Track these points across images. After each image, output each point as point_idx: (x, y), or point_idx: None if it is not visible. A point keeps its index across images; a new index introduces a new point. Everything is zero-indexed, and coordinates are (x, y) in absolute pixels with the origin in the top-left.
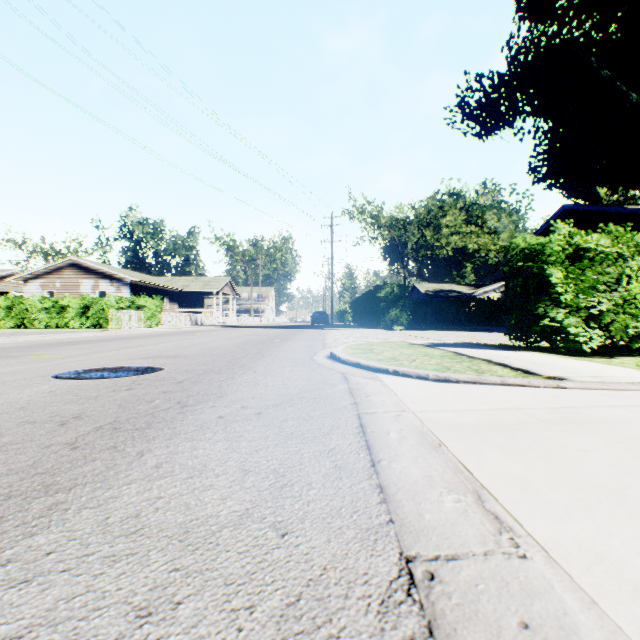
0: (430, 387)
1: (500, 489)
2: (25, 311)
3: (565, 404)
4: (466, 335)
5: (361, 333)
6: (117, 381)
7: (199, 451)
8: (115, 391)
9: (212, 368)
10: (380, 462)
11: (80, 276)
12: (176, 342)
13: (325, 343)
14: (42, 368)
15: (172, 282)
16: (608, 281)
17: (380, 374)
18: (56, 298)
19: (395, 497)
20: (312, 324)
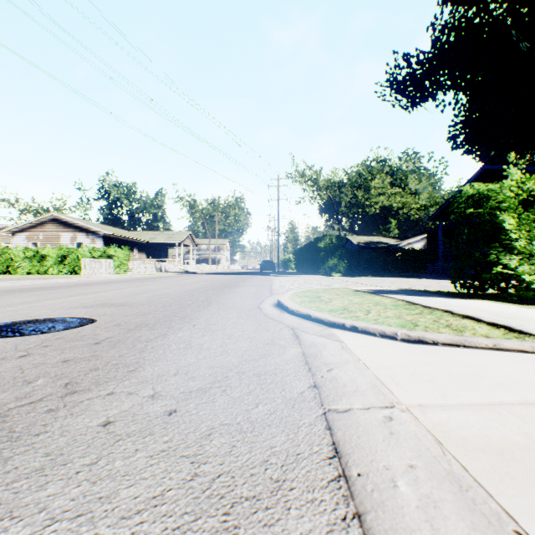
0: (404, 352)
1: None
2: (10, 260)
3: None
4: (399, 281)
5: (304, 279)
6: (23, 341)
7: None
8: (2, 359)
9: (148, 320)
10: None
11: (60, 229)
12: (132, 288)
13: (272, 289)
14: None
15: (141, 235)
16: None
17: (335, 329)
18: (37, 248)
19: None
20: (260, 271)
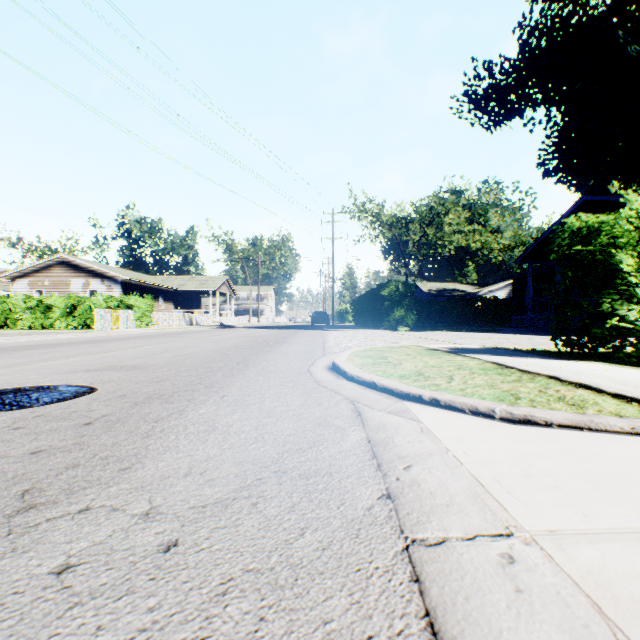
0: (508, 437)
1: None
2: (8, 311)
3: None
4: (481, 337)
5: (365, 335)
6: None
7: None
8: None
9: (164, 390)
10: None
11: (70, 274)
12: (152, 346)
13: (325, 347)
14: None
15: (168, 281)
16: None
17: (409, 403)
18: (41, 297)
19: None
20: (312, 324)
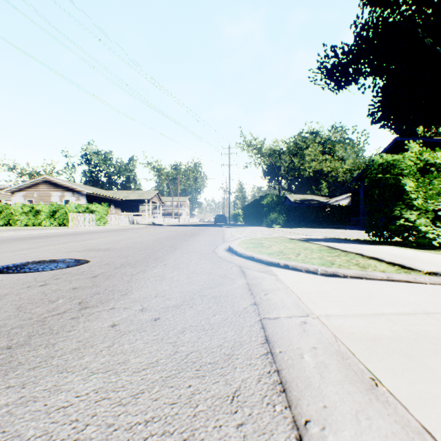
0: (321, 282)
1: None
2: (10, 214)
3: None
4: (327, 231)
5: (250, 230)
6: (39, 275)
7: (58, 397)
8: (28, 287)
9: (130, 261)
10: (308, 429)
11: (51, 189)
12: (112, 237)
13: (224, 238)
14: None
15: (117, 194)
16: None
17: (272, 267)
18: (32, 205)
19: None
20: (215, 223)
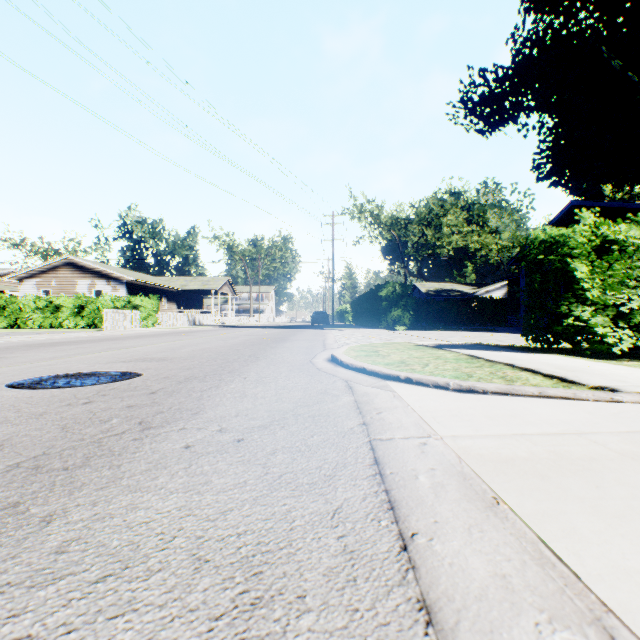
0: (453, 399)
1: (639, 615)
2: (18, 311)
3: (637, 426)
4: (472, 335)
5: (363, 333)
6: (79, 391)
7: (137, 514)
8: (69, 405)
9: (197, 374)
10: (414, 540)
11: (76, 275)
12: (167, 343)
13: (325, 344)
14: (3, 374)
15: (170, 281)
16: (639, 276)
17: (390, 382)
18: (50, 297)
19: (458, 639)
20: (312, 324)
